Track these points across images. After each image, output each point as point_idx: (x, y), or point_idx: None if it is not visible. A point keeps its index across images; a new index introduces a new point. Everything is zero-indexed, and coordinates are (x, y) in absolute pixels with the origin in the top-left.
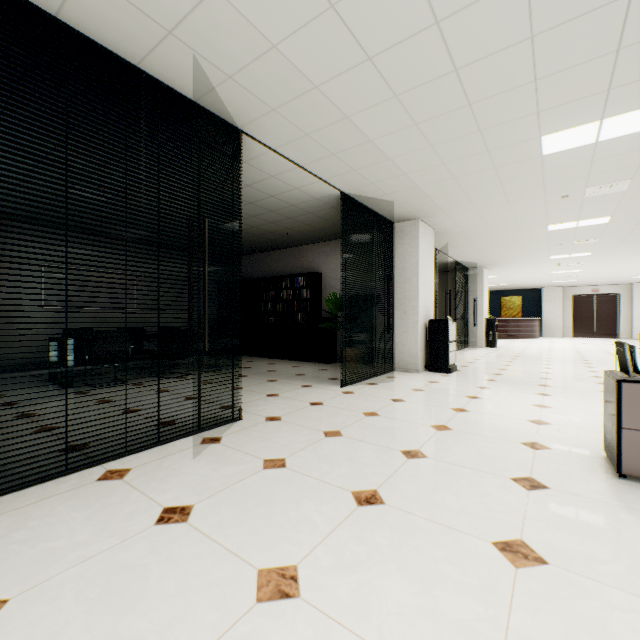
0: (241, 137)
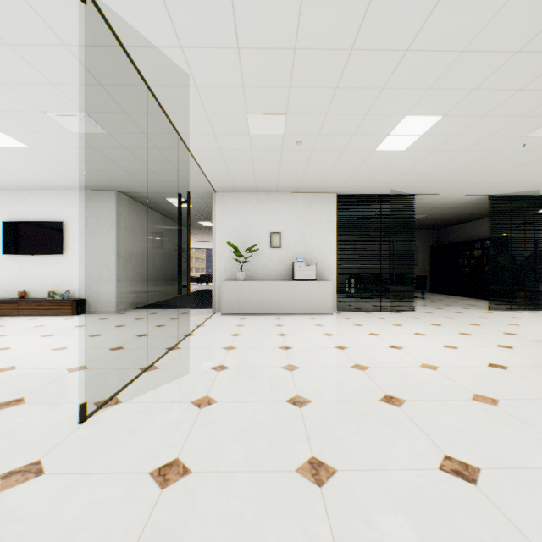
0: (414, 197)
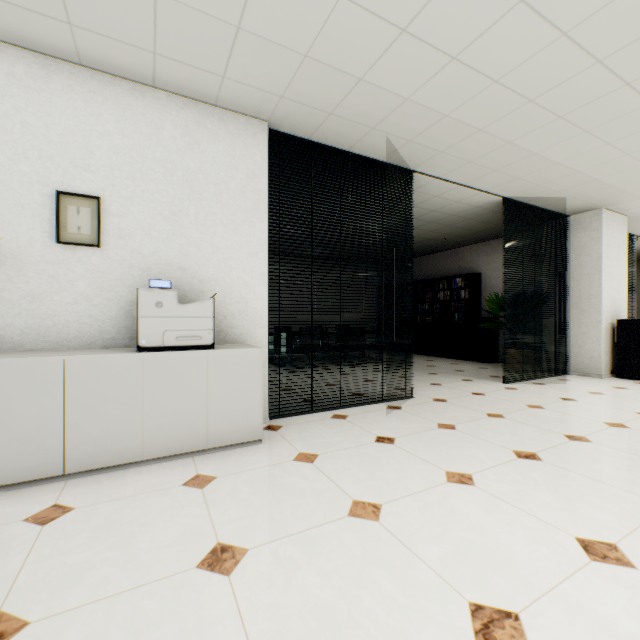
0: (412, 176)
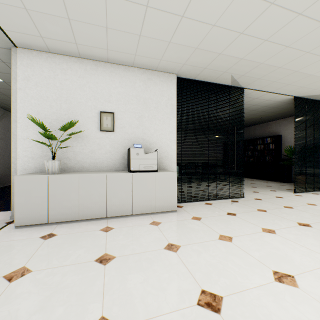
0: (243, 90)
